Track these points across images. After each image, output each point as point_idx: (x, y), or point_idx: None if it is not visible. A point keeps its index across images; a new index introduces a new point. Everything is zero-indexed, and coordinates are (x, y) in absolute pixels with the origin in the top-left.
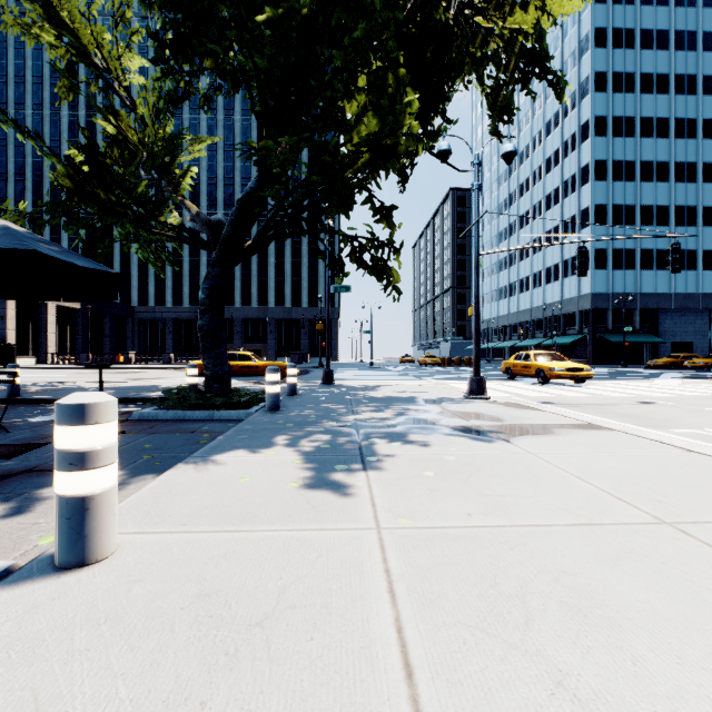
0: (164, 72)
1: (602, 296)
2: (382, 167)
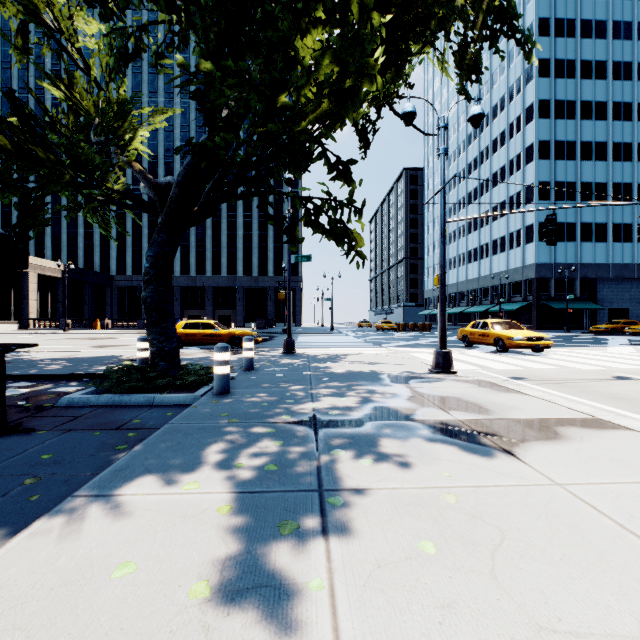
0: (102, 16)
1: (545, 266)
2: (345, 116)
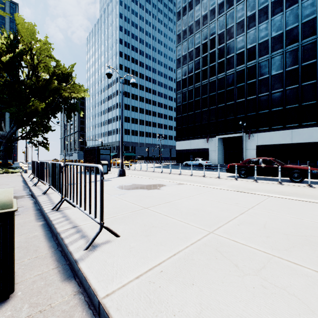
0: None
1: None
2: (44, 132)
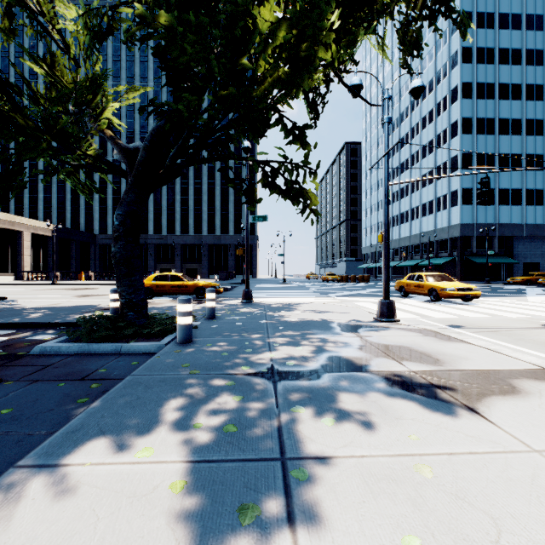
0: None
1: (468, 226)
2: (300, 81)
